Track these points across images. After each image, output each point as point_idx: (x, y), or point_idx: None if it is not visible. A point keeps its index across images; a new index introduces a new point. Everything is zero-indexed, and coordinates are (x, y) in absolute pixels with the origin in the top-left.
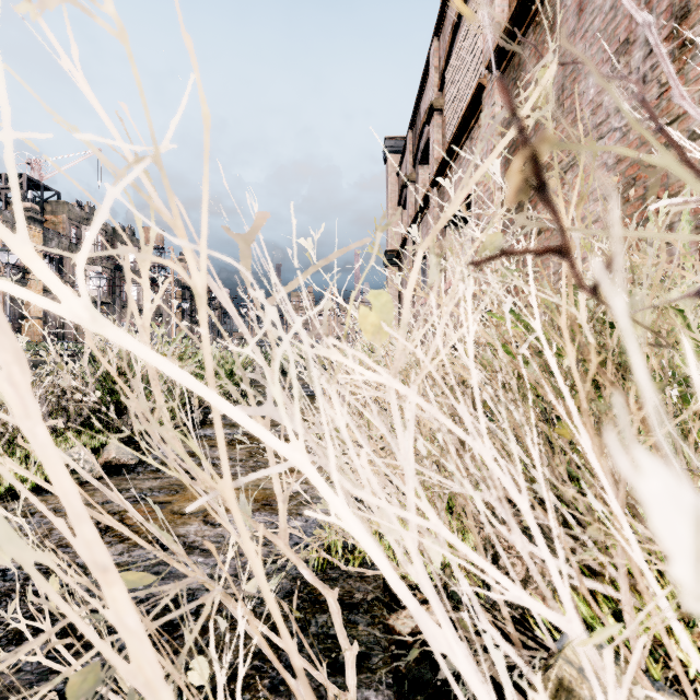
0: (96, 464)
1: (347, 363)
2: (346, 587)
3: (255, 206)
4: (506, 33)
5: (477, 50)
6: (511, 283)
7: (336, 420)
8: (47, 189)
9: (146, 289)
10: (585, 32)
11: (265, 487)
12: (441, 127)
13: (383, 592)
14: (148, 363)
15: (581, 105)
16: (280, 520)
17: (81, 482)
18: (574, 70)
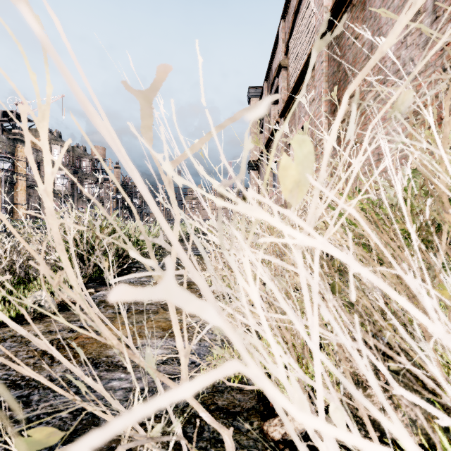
0: (26, 315)
1: (272, 222)
2: (229, 398)
3: (161, 100)
4: (332, 12)
5: (311, 26)
6: (397, 155)
7: (249, 292)
8: (29, 121)
9: (45, 152)
10: (388, 8)
11: (170, 319)
12: (286, 78)
13: (257, 402)
14: (53, 228)
15: (385, 58)
16: (182, 371)
17: (42, 316)
18: (380, 35)
